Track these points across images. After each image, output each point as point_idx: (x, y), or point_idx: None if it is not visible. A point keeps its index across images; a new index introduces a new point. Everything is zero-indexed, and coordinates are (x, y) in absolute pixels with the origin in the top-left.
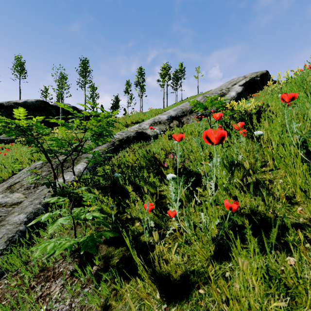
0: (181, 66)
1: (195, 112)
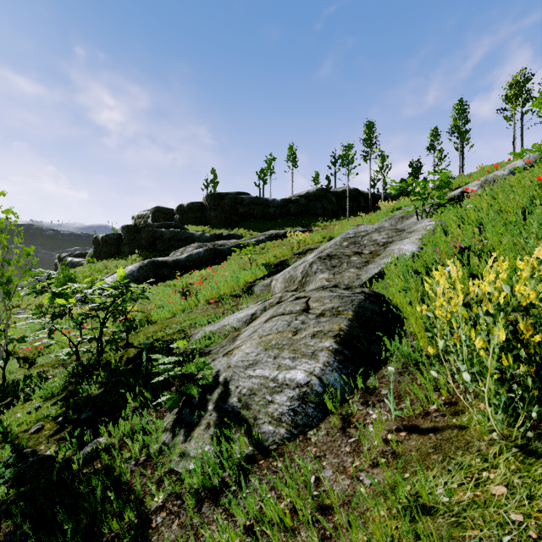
0: None
1: None
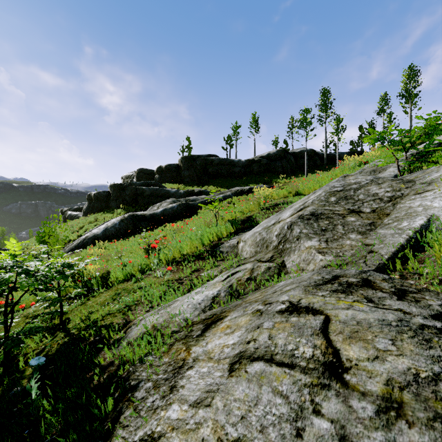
0: None
1: None
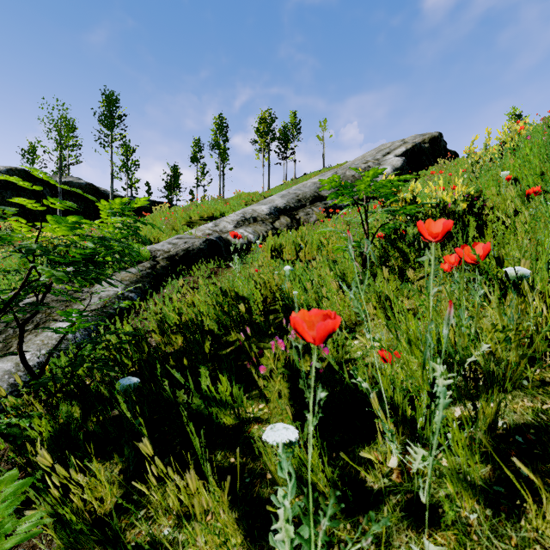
0: (293, 117)
1: (321, 200)
